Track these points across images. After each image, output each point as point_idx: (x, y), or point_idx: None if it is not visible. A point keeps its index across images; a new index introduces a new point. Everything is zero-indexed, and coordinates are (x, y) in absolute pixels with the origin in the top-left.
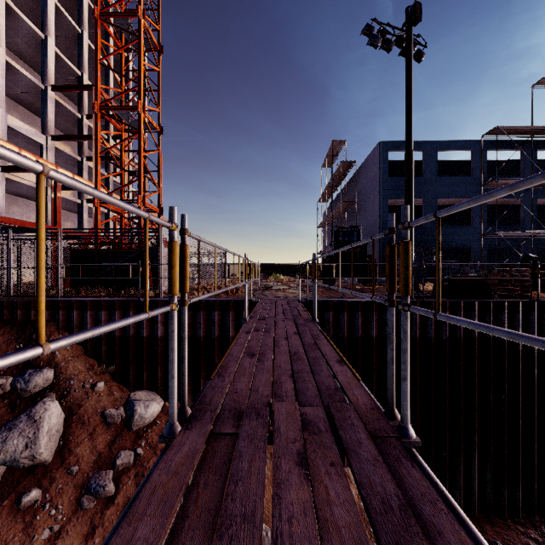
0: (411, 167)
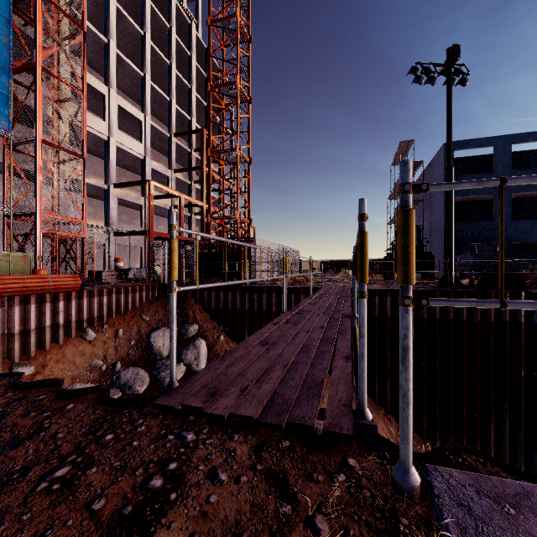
0: (451, 180)
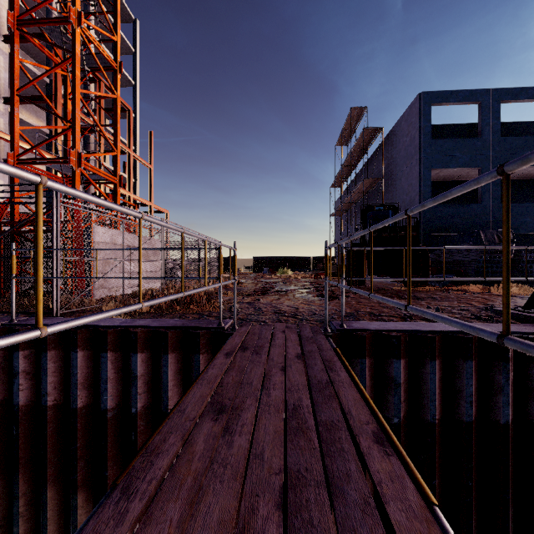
0: None
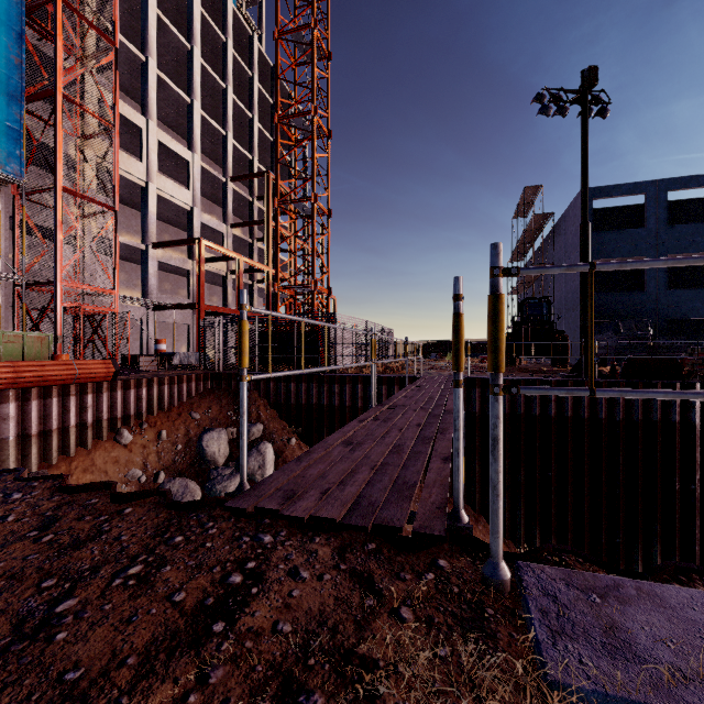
0: (587, 239)
